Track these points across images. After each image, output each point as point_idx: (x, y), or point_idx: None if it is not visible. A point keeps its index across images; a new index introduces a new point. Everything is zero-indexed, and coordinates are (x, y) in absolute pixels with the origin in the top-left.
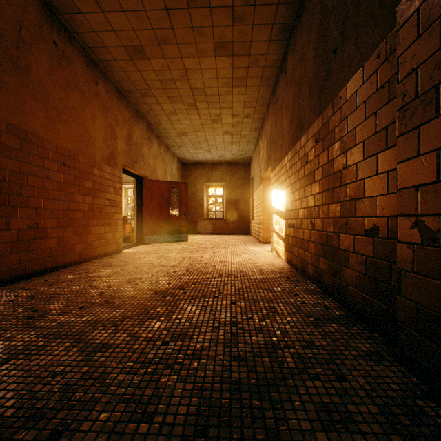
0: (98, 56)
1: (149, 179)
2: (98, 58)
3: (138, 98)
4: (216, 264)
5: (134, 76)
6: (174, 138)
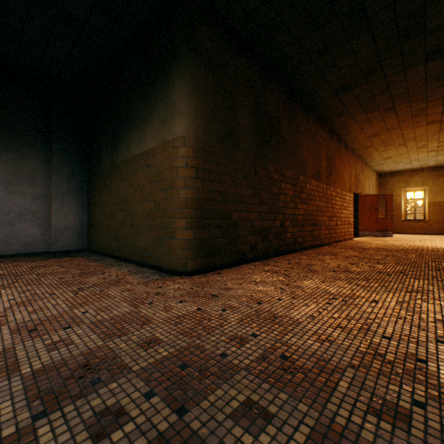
0: (348, 142)
1: (362, 194)
2: (348, 142)
3: (361, 150)
4: (428, 246)
5: (364, 143)
6: (378, 161)
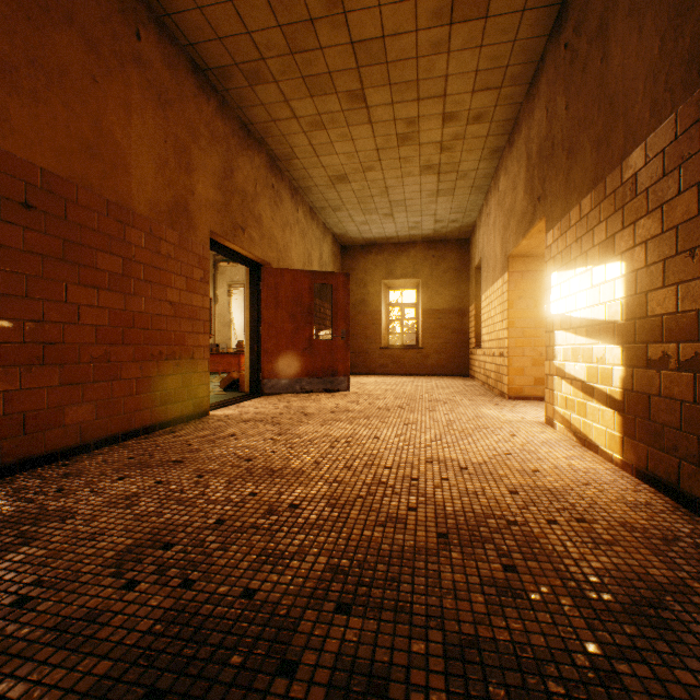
0: None
1: (273, 267)
2: None
3: (243, 91)
4: (418, 470)
5: (222, 20)
6: (324, 189)
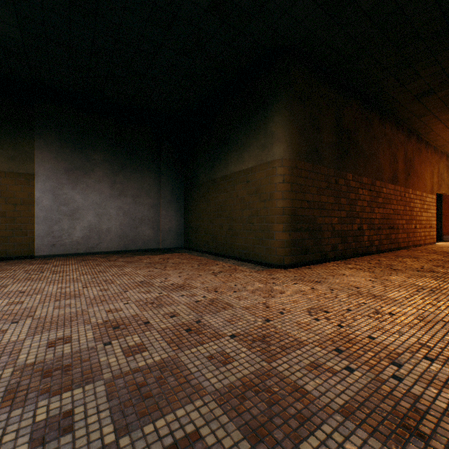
0: (430, 140)
1: (447, 195)
2: (430, 140)
3: (446, 146)
4: None
5: None
6: None
